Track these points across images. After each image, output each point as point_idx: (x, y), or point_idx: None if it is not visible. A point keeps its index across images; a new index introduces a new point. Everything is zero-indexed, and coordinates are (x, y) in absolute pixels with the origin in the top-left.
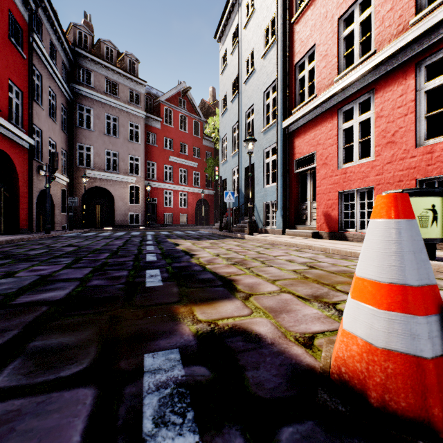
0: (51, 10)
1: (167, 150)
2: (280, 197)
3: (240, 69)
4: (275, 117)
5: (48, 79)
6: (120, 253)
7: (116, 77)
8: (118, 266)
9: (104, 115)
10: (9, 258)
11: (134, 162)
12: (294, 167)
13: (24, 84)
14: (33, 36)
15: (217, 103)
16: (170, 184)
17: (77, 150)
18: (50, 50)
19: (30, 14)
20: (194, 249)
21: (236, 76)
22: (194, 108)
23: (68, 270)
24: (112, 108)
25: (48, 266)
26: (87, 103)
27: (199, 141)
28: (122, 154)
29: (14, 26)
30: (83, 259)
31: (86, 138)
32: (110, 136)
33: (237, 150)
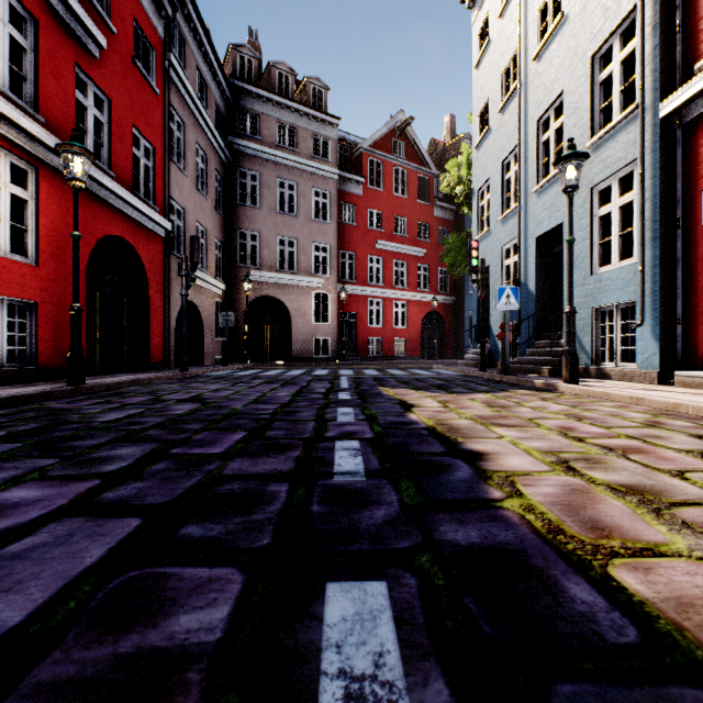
0: (197, 20)
1: (372, 231)
2: (652, 291)
3: (523, 35)
4: (604, 123)
5: (194, 129)
6: (270, 433)
7: (293, 119)
8: (230, 512)
9: (276, 181)
10: (34, 435)
11: (321, 254)
12: (701, 209)
13: (157, 136)
14: (170, 59)
15: (460, 140)
16: (378, 288)
17: (238, 240)
18: (197, 86)
19: (166, 24)
20: (459, 426)
21: (512, 55)
22: (418, 154)
23: (58, 526)
24: (287, 169)
25: (50, 484)
26: (251, 165)
27: (427, 211)
28: (303, 242)
29: (141, 44)
30: (166, 456)
31: (250, 221)
32: (284, 215)
33: (516, 205)
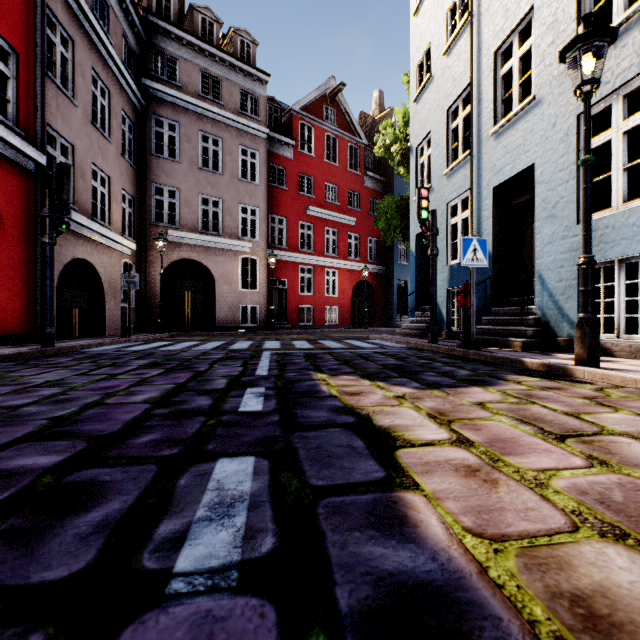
0: None
1: (303, 196)
2: None
3: None
4: None
5: (88, 52)
6: None
7: (218, 69)
8: None
9: (198, 134)
10: None
11: (249, 216)
12: None
13: (23, 39)
14: None
15: (389, 113)
16: (309, 255)
17: (153, 196)
18: (95, 4)
19: None
20: None
21: None
22: (349, 123)
23: None
24: (211, 122)
25: None
26: (169, 114)
27: (358, 180)
28: (229, 203)
29: None
30: None
31: (168, 175)
32: (208, 171)
33: (467, 153)
